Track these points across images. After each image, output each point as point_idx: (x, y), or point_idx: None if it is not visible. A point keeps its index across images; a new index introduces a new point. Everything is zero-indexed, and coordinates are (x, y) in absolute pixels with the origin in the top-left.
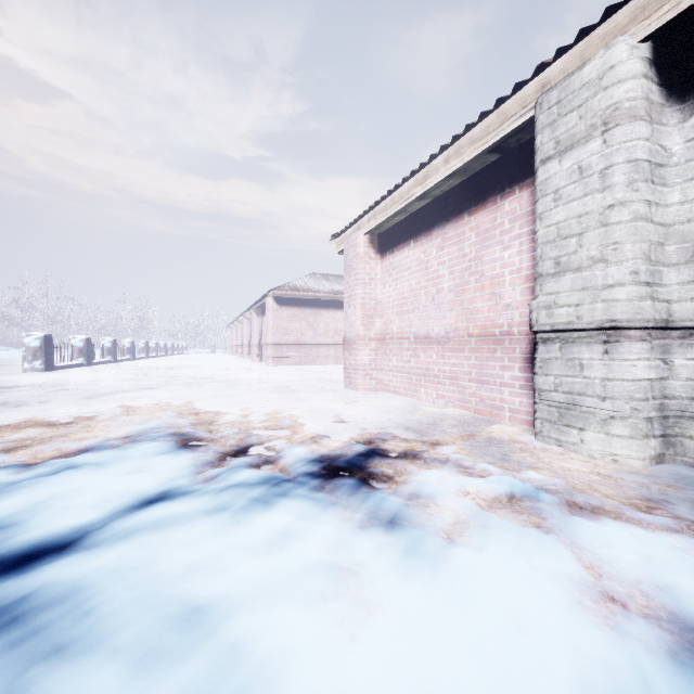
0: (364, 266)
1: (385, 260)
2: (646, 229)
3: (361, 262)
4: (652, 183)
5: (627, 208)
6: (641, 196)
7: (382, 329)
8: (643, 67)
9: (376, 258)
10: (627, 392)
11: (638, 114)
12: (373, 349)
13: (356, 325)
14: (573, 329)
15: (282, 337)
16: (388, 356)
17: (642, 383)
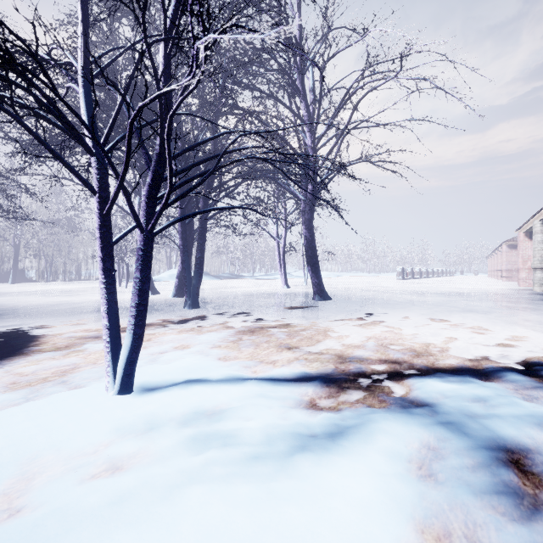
0: (522, 244)
1: (531, 242)
2: (540, 252)
3: (521, 243)
4: (542, 244)
5: (536, 248)
6: (539, 247)
7: (530, 265)
8: (539, 225)
9: (528, 240)
10: (536, 279)
11: (538, 233)
12: (526, 272)
13: (519, 264)
14: (532, 268)
15: (512, 266)
16: (531, 274)
17: (539, 277)
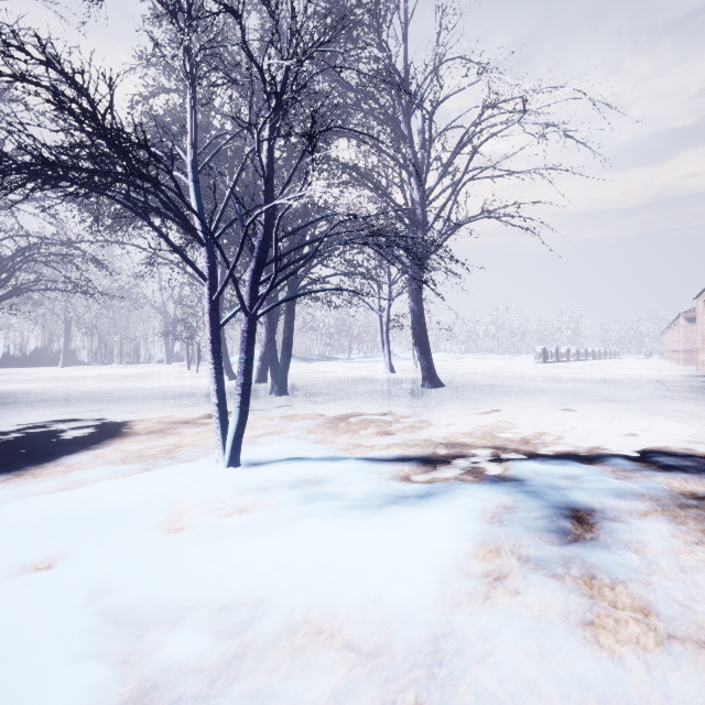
0: (701, 316)
1: None
2: None
3: (700, 315)
4: None
5: None
6: None
7: None
8: None
9: None
10: None
11: None
12: None
13: (697, 343)
14: None
15: (692, 346)
16: None
17: None
